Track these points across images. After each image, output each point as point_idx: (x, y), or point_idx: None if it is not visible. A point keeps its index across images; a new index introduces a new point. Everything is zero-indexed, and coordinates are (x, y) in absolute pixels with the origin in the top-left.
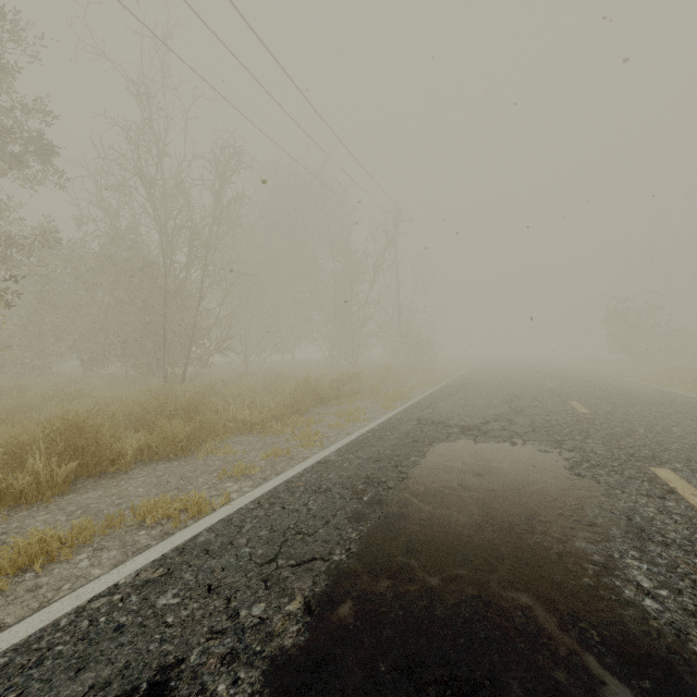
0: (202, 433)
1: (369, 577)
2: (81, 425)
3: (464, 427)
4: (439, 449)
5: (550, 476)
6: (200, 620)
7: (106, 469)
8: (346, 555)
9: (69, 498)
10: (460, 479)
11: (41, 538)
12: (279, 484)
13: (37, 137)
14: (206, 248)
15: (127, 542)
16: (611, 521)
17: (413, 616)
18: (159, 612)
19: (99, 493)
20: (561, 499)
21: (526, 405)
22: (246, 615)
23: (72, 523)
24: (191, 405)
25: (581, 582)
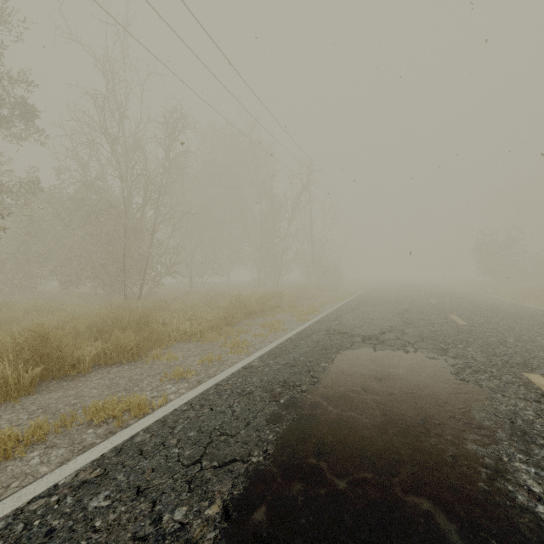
0: (150, 342)
1: (283, 480)
2: (46, 336)
3: (365, 337)
4: (344, 356)
5: (439, 381)
6: (126, 524)
7: (68, 373)
8: (263, 457)
9: (33, 398)
10: (362, 383)
11: (1, 437)
12: (210, 387)
13: (21, 103)
14: (158, 192)
15: (76, 440)
16: (496, 423)
17: (322, 523)
18: (89, 515)
19: (59, 394)
20: (450, 402)
21: (415, 318)
22: (168, 520)
23: (29, 422)
24: (142, 318)
25: (476, 486)
